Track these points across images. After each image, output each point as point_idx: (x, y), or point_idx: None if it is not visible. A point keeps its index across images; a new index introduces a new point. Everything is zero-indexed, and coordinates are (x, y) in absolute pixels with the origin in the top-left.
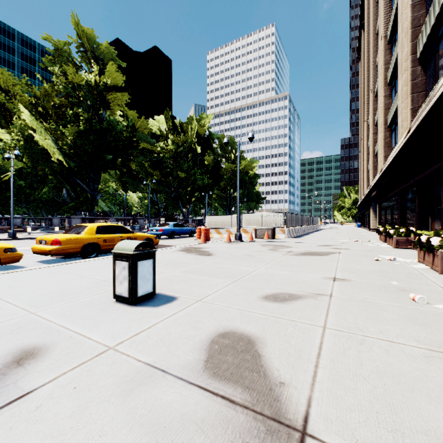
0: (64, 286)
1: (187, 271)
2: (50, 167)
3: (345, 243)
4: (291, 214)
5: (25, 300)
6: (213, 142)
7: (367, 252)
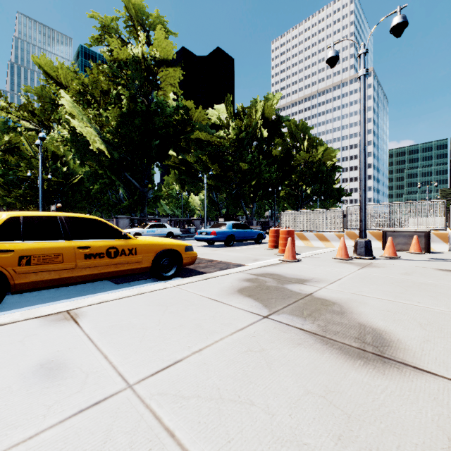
0: None
1: None
2: (98, 162)
3: None
4: None
5: None
6: (282, 126)
7: None
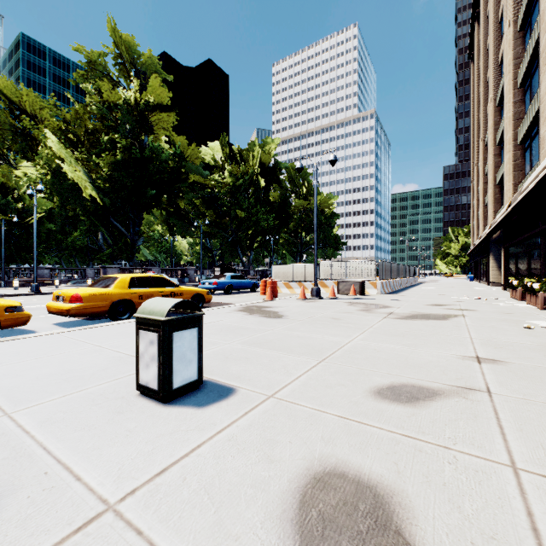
0: (72, 365)
1: (249, 342)
2: (82, 207)
3: (465, 302)
4: (385, 262)
5: (6, 388)
6: (280, 173)
7: (505, 316)
